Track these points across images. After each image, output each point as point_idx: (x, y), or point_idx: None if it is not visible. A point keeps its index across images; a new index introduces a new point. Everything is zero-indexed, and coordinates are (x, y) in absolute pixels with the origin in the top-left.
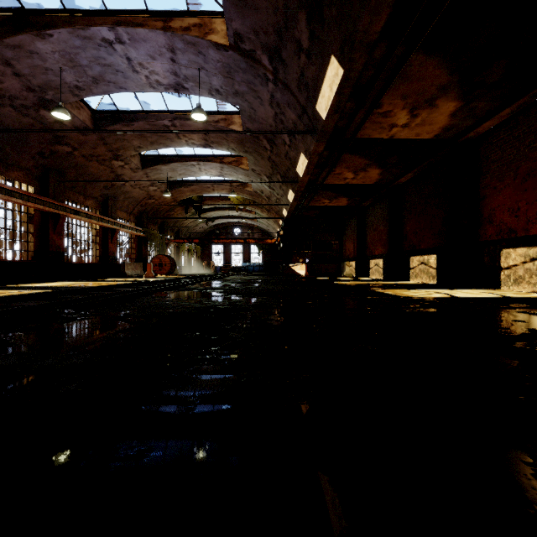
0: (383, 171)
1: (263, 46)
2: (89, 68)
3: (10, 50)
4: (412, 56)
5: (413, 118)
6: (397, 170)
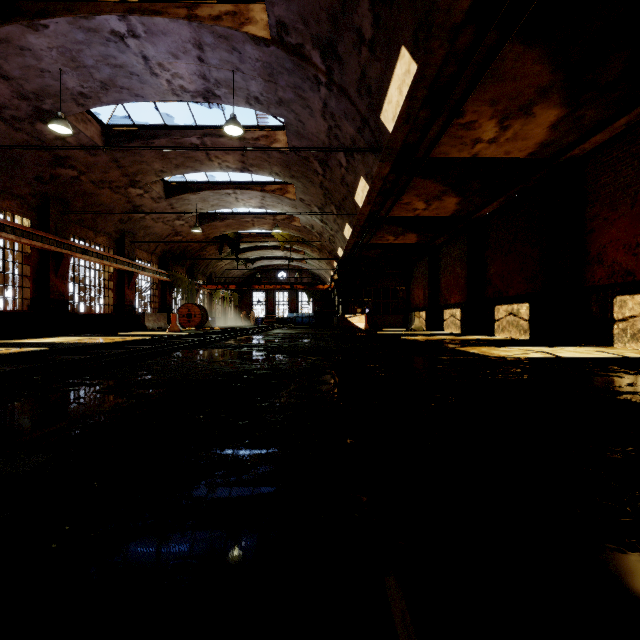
0: (462, 200)
1: (314, 38)
2: (96, 70)
3: None
4: (506, 46)
5: (502, 131)
6: (479, 199)
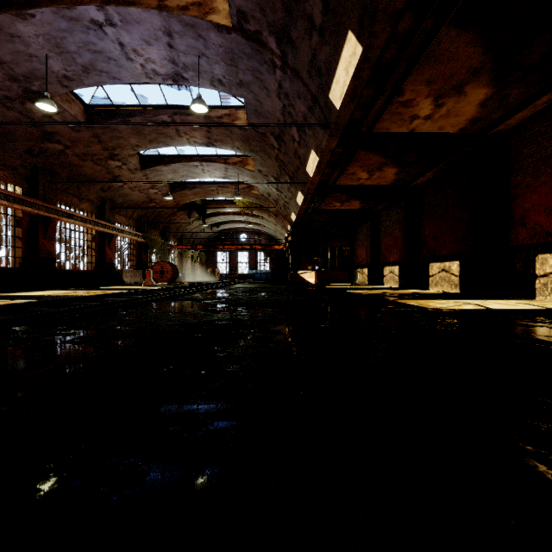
0: (400, 171)
1: (270, 26)
2: (78, 55)
3: None
4: (442, 30)
5: (437, 108)
6: (415, 170)
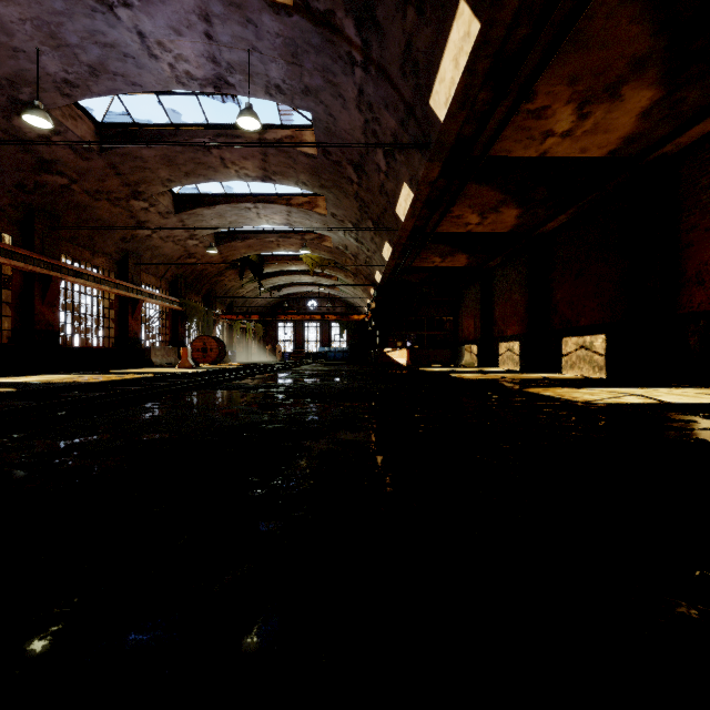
0: (524, 212)
1: (347, 1)
2: (82, 50)
3: None
4: None
5: (580, 121)
6: (544, 211)
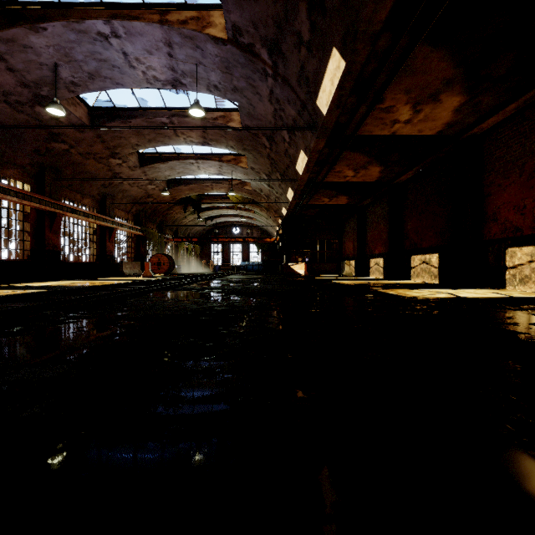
0: (384, 169)
1: (263, 39)
2: (84, 63)
3: (3, 44)
4: (417, 48)
5: (416, 114)
6: (398, 168)
